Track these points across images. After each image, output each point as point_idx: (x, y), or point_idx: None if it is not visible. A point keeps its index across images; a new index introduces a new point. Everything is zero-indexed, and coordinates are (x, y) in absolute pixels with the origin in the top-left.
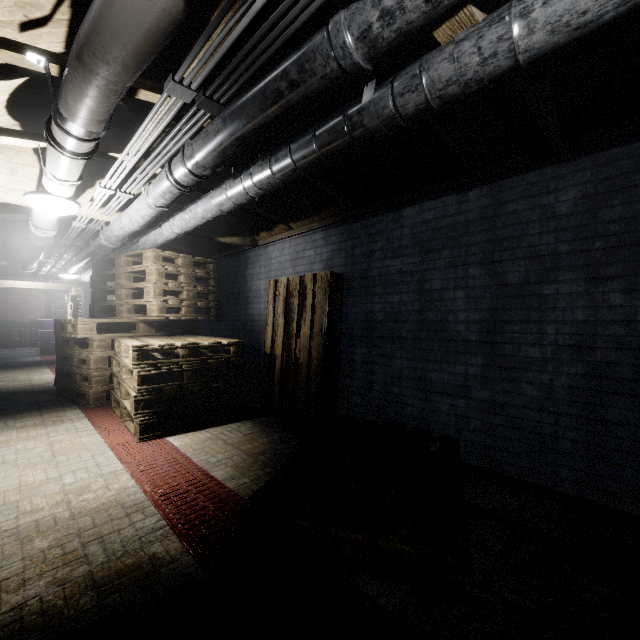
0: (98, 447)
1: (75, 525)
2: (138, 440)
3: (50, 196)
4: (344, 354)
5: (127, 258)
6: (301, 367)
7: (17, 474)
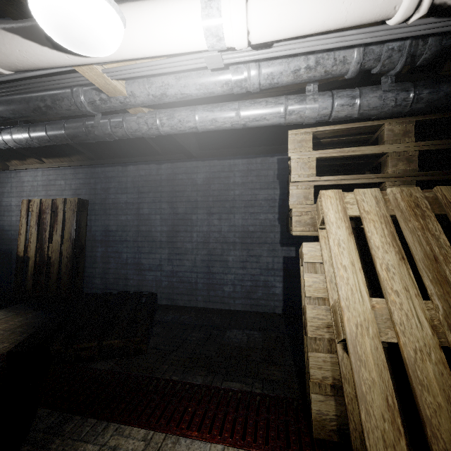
0: None
1: None
2: None
3: None
4: (89, 252)
5: None
6: (53, 264)
7: None
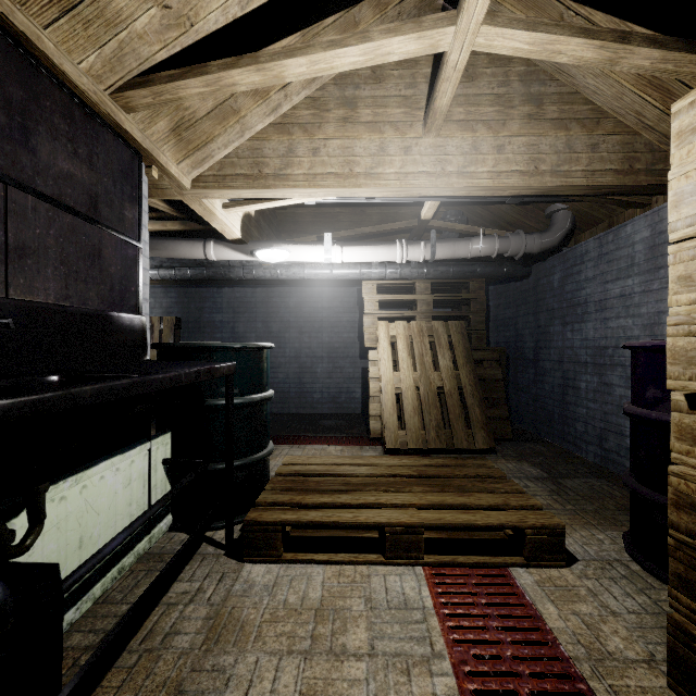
0: None
1: None
2: None
3: None
4: None
5: None
6: None
7: None
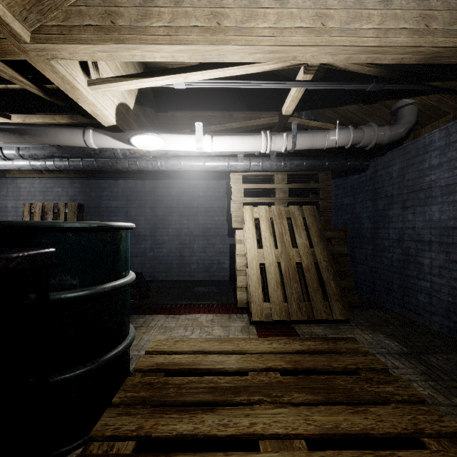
0: None
1: None
2: None
3: None
4: None
5: None
6: None
7: None
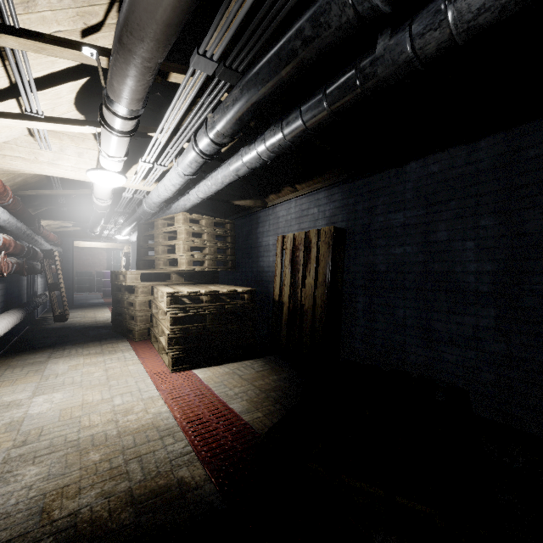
0: (140, 375)
1: (120, 442)
2: (171, 371)
3: (105, 171)
4: (346, 302)
5: (163, 221)
6: (306, 313)
7: (81, 393)
